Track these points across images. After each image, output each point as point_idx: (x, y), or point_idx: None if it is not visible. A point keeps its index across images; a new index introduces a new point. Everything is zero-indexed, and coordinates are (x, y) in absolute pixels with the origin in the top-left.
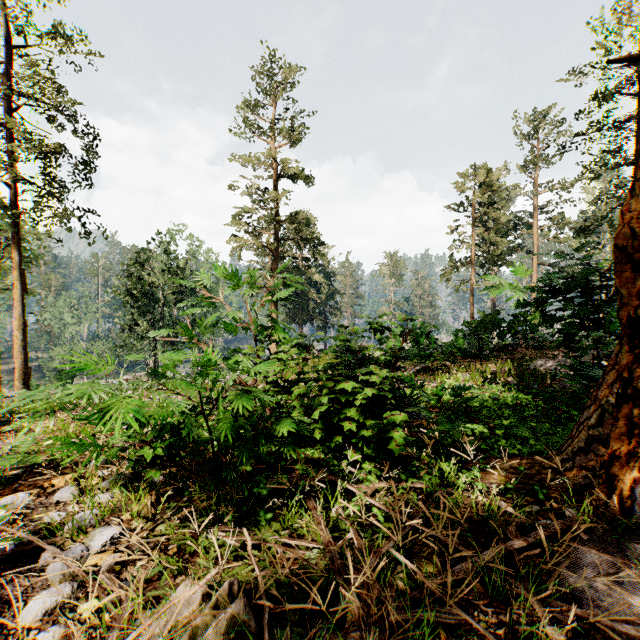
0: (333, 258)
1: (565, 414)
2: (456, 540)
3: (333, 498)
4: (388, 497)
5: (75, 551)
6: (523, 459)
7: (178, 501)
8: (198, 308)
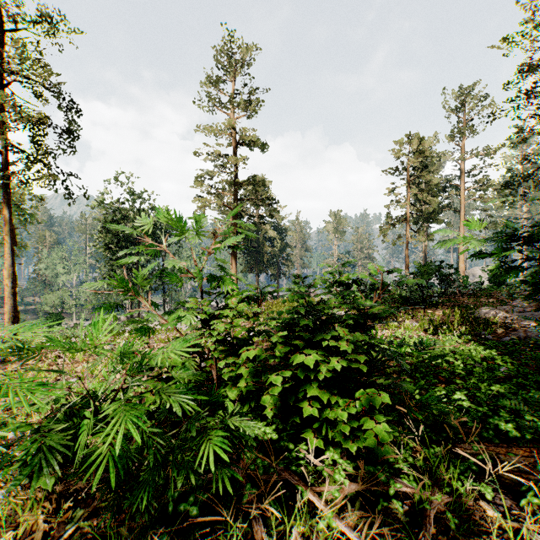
0: (285, 216)
1: None
2: None
3: (289, 508)
4: (362, 505)
5: None
6: (539, 453)
7: (87, 505)
8: (136, 257)
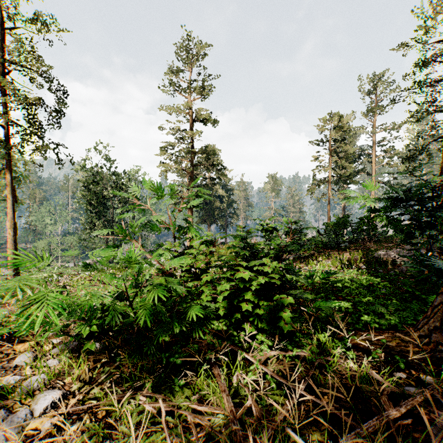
0: (231, 178)
1: (409, 293)
2: (337, 406)
3: (234, 364)
4: (277, 363)
5: (20, 415)
6: (384, 333)
7: (111, 366)
8: (130, 213)
